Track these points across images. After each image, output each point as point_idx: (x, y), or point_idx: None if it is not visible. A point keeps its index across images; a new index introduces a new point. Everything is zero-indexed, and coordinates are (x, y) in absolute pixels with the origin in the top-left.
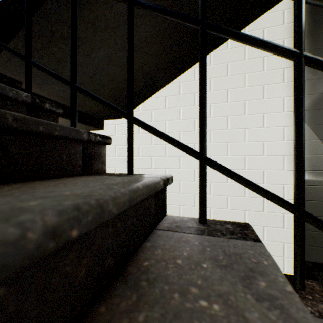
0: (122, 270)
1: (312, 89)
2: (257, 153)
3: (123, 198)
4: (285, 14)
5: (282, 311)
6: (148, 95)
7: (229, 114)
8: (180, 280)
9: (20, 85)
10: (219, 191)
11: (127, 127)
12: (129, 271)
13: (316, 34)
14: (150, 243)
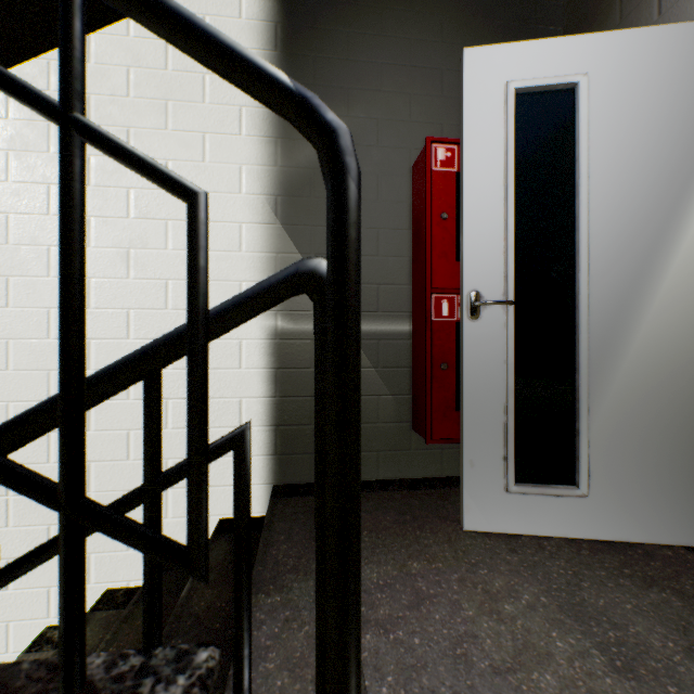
0: None
1: (289, 158)
2: None
3: None
4: (245, 0)
5: None
6: None
7: (133, 185)
8: None
9: None
10: (111, 360)
11: None
12: None
13: (295, 55)
14: None
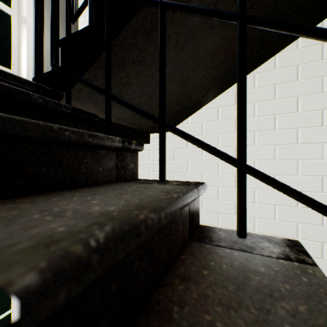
0: None
1: None
2: None
3: None
4: None
5: None
6: (198, 107)
7: (300, 126)
8: None
9: (96, 118)
10: (287, 216)
11: (239, 178)
12: None
13: None
14: None
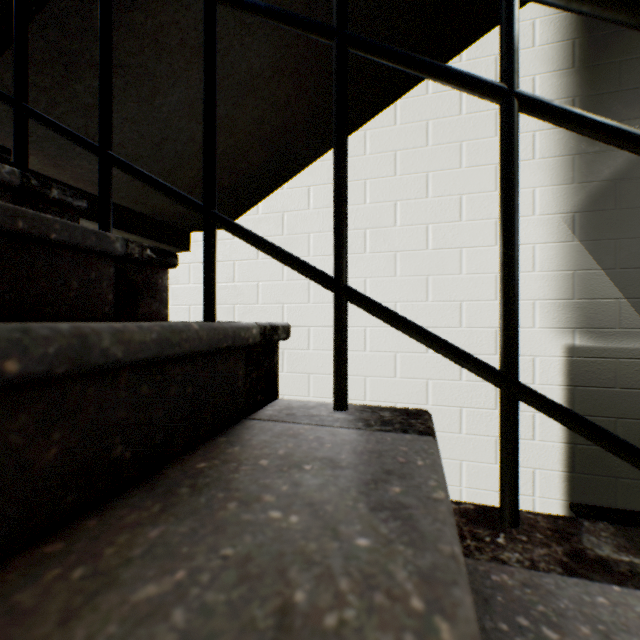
0: (154, 474)
1: (588, 172)
2: (483, 295)
3: (142, 335)
4: (538, 28)
5: (406, 522)
6: (274, 183)
7: (431, 221)
8: (251, 486)
9: (7, 154)
10: (412, 370)
11: (204, 232)
12: (165, 475)
13: (595, 65)
14: (225, 438)
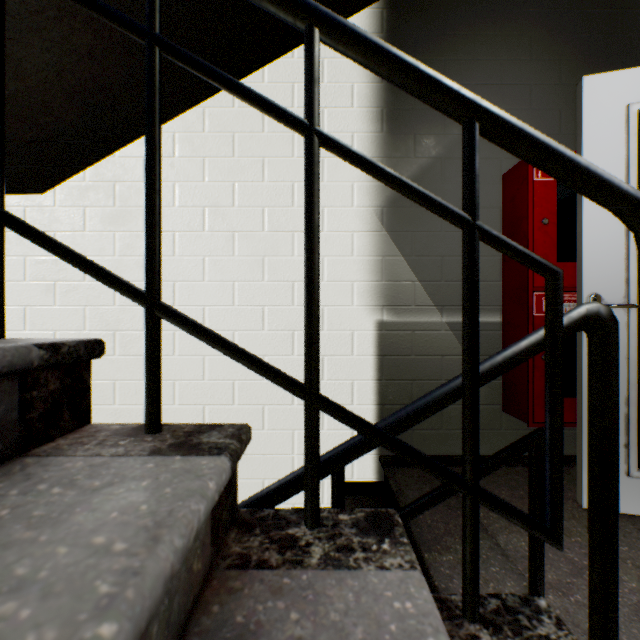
0: None
1: None
2: None
3: None
4: None
5: None
6: (102, 149)
7: (267, 204)
8: None
9: None
10: (250, 347)
11: None
12: None
13: None
14: None
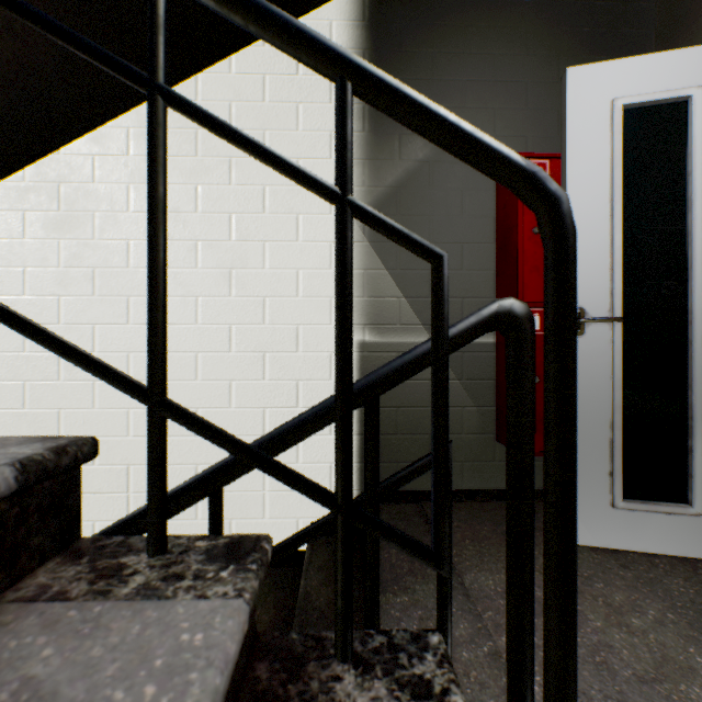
0: None
1: (376, 178)
2: (286, 291)
3: None
4: (335, 31)
5: None
6: (42, 144)
7: (234, 210)
8: None
9: None
10: (216, 371)
11: None
12: None
13: None
14: None
